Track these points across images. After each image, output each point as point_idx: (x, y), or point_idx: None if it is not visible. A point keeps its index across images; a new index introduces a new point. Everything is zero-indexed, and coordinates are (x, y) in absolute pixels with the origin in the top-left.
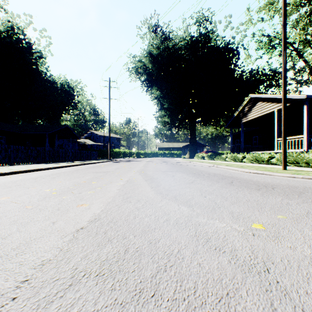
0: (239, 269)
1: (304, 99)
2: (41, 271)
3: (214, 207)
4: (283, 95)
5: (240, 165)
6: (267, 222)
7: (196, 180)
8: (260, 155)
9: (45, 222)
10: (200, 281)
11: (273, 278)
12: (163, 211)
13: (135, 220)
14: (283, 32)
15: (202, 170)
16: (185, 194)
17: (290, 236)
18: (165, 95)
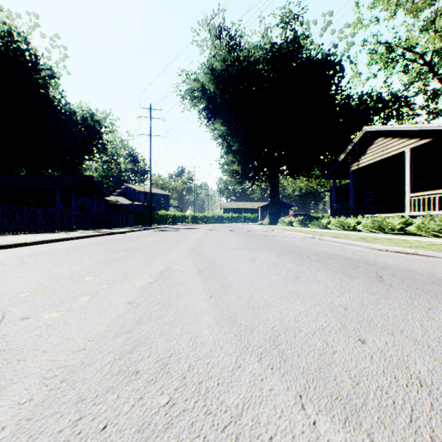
0: None
1: None
2: None
3: None
4: None
5: (358, 236)
6: None
7: (302, 270)
8: (386, 220)
9: None
10: None
11: None
12: None
13: None
14: None
15: (299, 245)
16: (300, 327)
17: None
18: (234, 131)
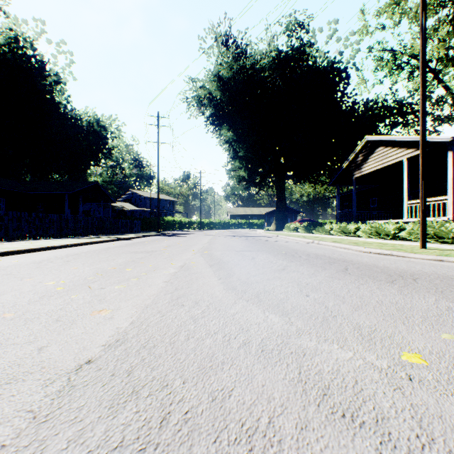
0: None
1: (449, 142)
2: None
3: (325, 316)
4: (422, 135)
5: (353, 241)
6: (426, 347)
7: (290, 265)
8: (382, 226)
9: (25, 348)
10: None
11: None
12: (238, 325)
13: (187, 344)
14: (421, 39)
15: (297, 249)
16: (274, 291)
17: None
18: (240, 137)
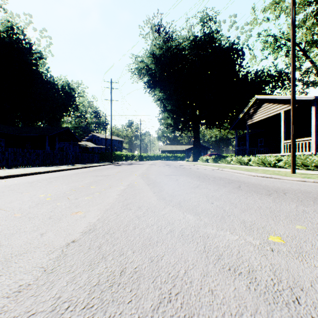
0: (262, 298)
1: (312, 100)
2: (15, 301)
3: (223, 215)
4: (292, 95)
5: (246, 168)
6: (285, 233)
7: (201, 184)
8: (266, 158)
9: (32, 234)
10: (214, 317)
11: (307, 312)
12: (167, 220)
13: (134, 231)
14: (292, 30)
15: (207, 173)
16: (190, 200)
17: (315, 251)
18: (168, 96)
